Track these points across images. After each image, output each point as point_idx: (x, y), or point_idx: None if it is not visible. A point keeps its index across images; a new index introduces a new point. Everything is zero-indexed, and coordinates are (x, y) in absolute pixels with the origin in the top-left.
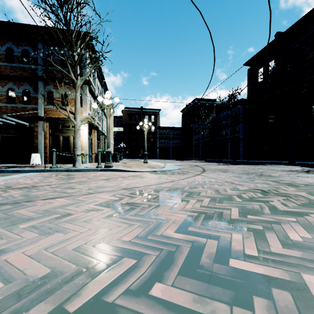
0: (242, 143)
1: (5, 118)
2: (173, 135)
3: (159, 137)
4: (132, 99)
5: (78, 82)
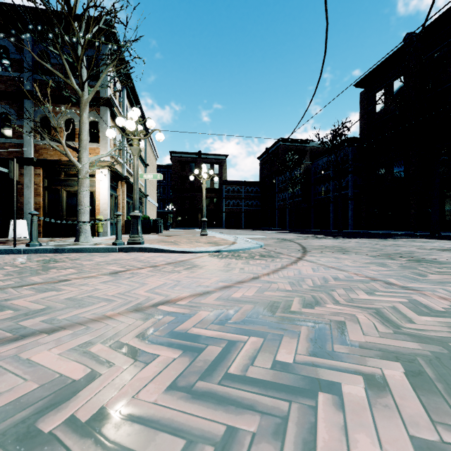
0: (352, 205)
1: None
2: (246, 193)
3: (225, 196)
4: (181, 132)
5: (85, 95)
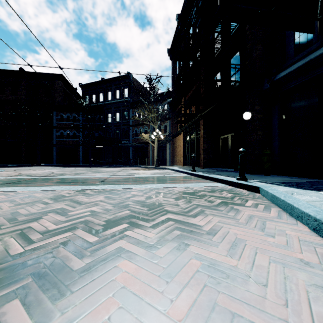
0: None
1: None
2: None
3: None
4: None
5: None
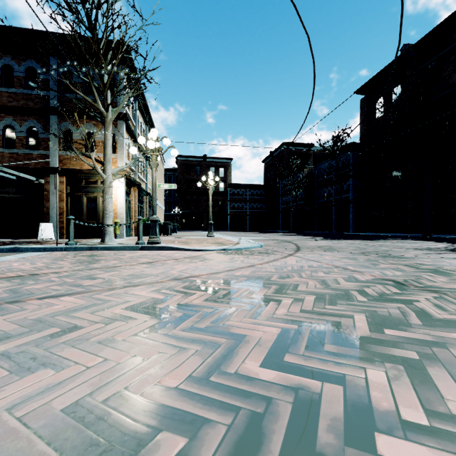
0: (353, 208)
1: (0, 171)
2: (251, 196)
3: (230, 199)
4: (190, 142)
5: (109, 116)
